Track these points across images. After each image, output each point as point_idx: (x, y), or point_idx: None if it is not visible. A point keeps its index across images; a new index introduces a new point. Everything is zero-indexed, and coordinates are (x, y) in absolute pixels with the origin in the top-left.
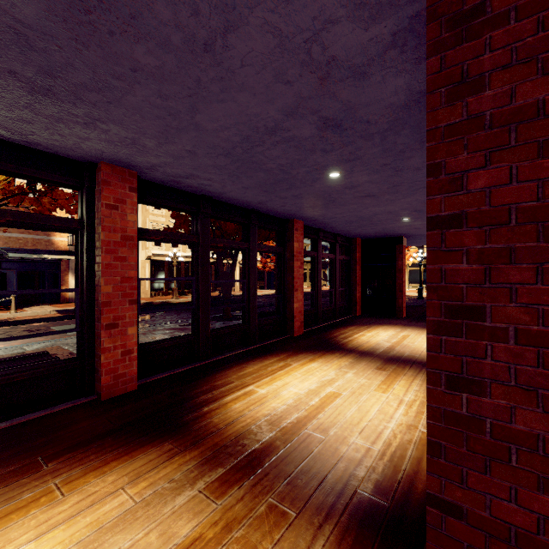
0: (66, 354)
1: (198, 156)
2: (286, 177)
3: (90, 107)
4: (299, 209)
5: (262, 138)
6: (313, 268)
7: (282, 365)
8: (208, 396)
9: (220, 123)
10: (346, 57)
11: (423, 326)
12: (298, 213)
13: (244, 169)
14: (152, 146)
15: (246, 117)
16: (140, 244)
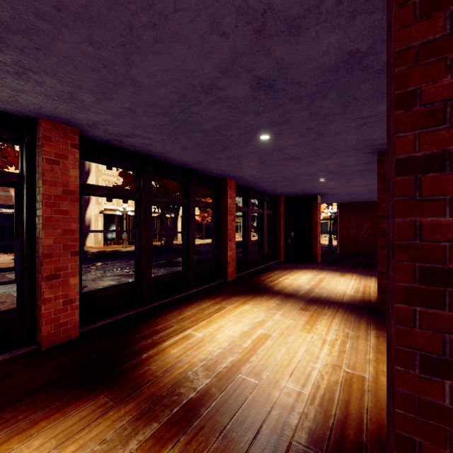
0: (15, 302)
1: (137, 114)
2: (221, 139)
3: (18, 54)
4: (233, 170)
5: (199, 97)
6: (244, 221)
7: (218, 308)
8: (147, 342)
9: (157, 78)
10: (282, 6)
11: (335, 270)
12: (231, 173)
13: (183, 129)
14: (90, 102)
15: (182, 73)
16: (93, 200)
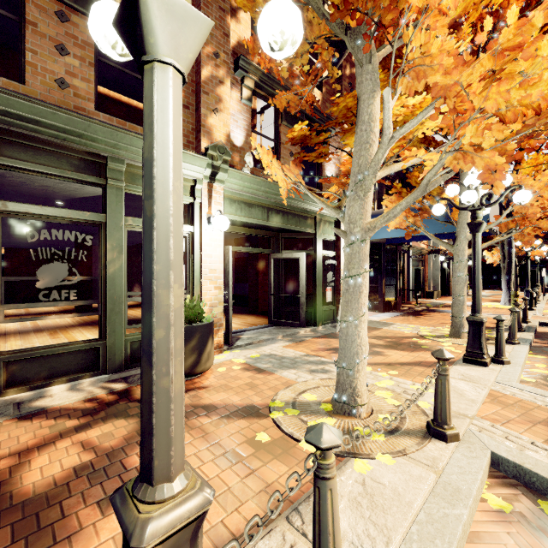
0: None
1: None
2: None
3: None
4: None
5: None
6: None
7: None
8: None
9: None
10: None
11: None
12: None
13: None
14: None
15: None
16: None
